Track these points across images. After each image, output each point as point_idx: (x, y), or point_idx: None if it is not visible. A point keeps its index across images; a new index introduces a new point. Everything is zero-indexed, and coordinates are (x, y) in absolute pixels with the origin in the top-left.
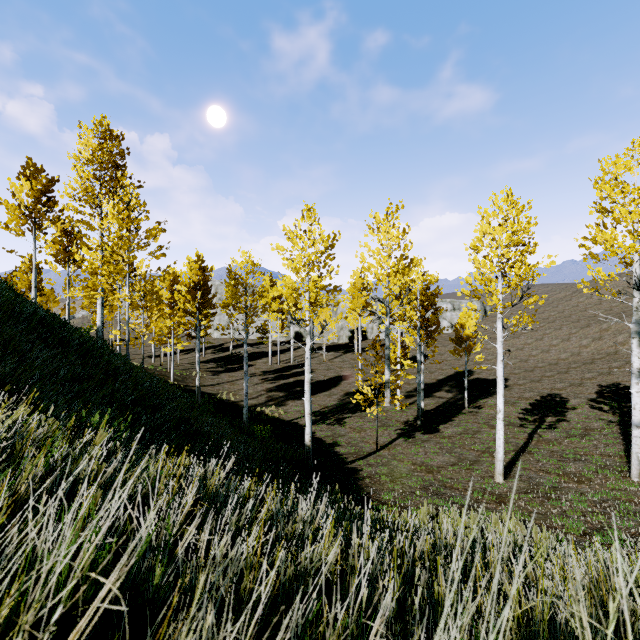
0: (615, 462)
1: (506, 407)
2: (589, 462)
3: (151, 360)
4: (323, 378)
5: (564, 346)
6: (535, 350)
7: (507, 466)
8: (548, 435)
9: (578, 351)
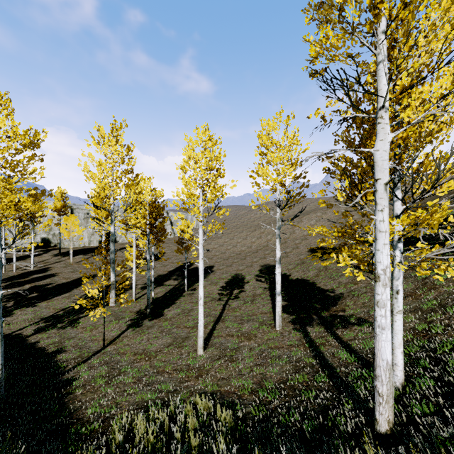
0: (268, 317)
1: (211, 287)
2: (255, 321)
3: None
4: (66, 280)
5: (244, 242)
6: (229, 246)
7: (207, 337)
8: (234, 304)
9: (250, 245)
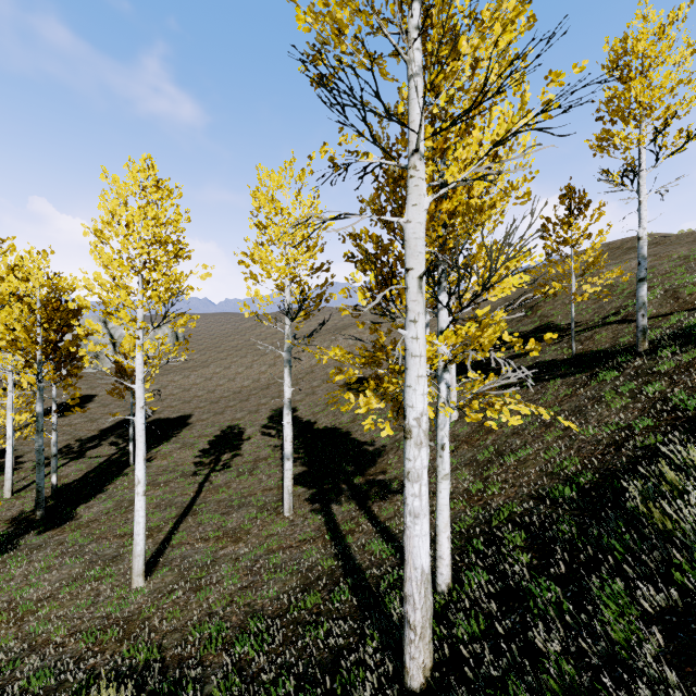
0: (274, 496)
1: (183, 452)
2: (252, 505)
3: None
4: None
5: (248, 373)
6: (223, 379)
7: (159, 549)
8: (220, 480)
9: (258, 377)
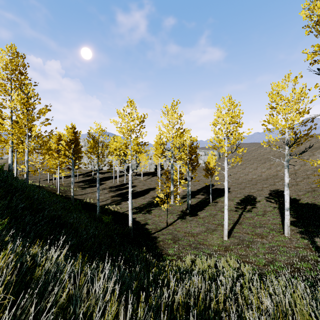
0: (277, 227)
1: (229, 202)
2: (266, 227)
3: (47, 182)
4: (141, 189)
5: (254, 172)
6: (242, 174)
7: (229, 231)
8: (248, 215)
9: (261, 174)
